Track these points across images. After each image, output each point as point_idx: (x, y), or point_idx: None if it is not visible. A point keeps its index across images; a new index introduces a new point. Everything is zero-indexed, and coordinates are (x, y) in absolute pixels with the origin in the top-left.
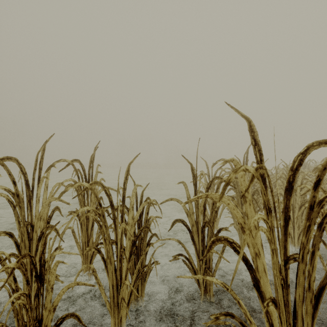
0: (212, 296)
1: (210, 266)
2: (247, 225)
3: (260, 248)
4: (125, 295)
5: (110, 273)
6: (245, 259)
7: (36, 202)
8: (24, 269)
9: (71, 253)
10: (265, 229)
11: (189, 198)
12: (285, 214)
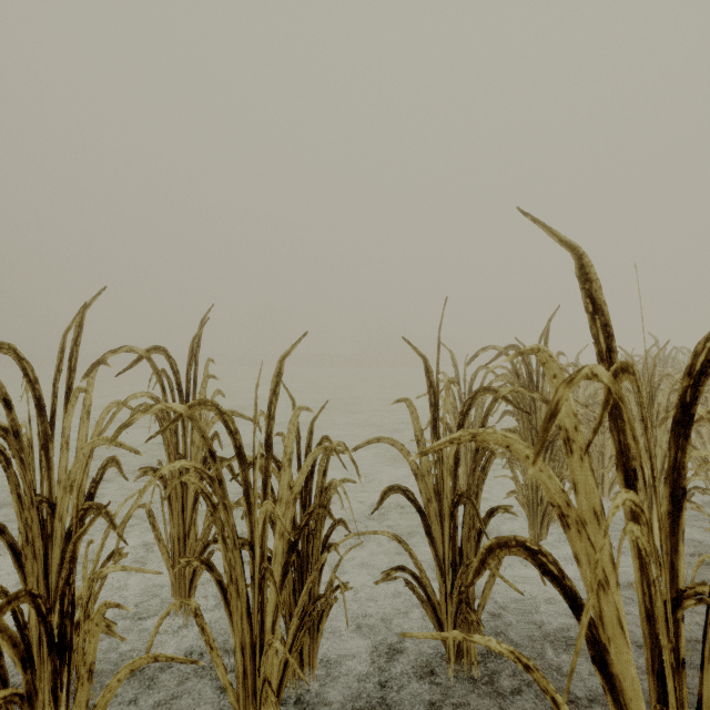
0: (474, 664)
1: (470, 596)
2: (574, 510)
3: (609, 567)
4: (272, 669)
5: (236, 618)
6: (570, 594)
7: (61, 448)
8: (20, 622)
9: (145, 570)
10: (639, 530)
11: (420, 437)
12: (672, 484)
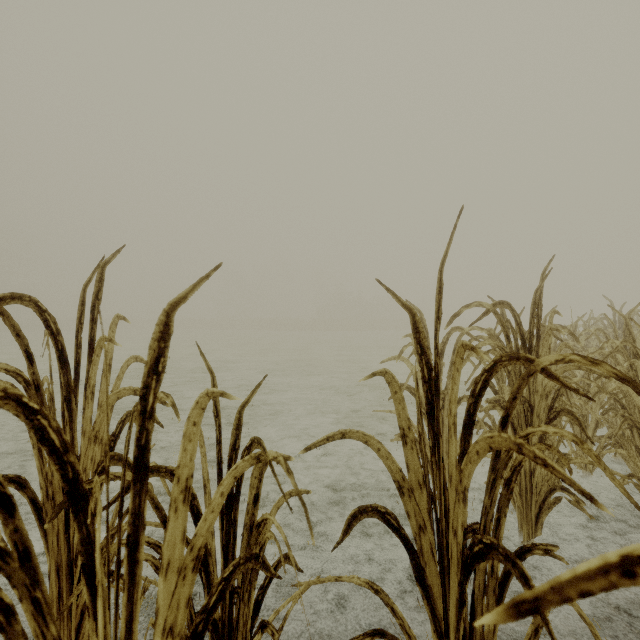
0: None
1: None
2: None
3: None
4: None
5: None
6: None
7: None
8: None
9: None
10: None
11: (406, 431)
12: None
